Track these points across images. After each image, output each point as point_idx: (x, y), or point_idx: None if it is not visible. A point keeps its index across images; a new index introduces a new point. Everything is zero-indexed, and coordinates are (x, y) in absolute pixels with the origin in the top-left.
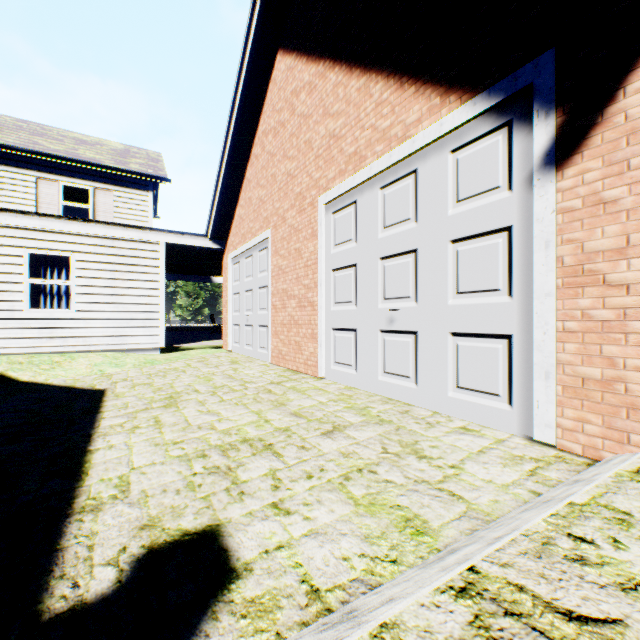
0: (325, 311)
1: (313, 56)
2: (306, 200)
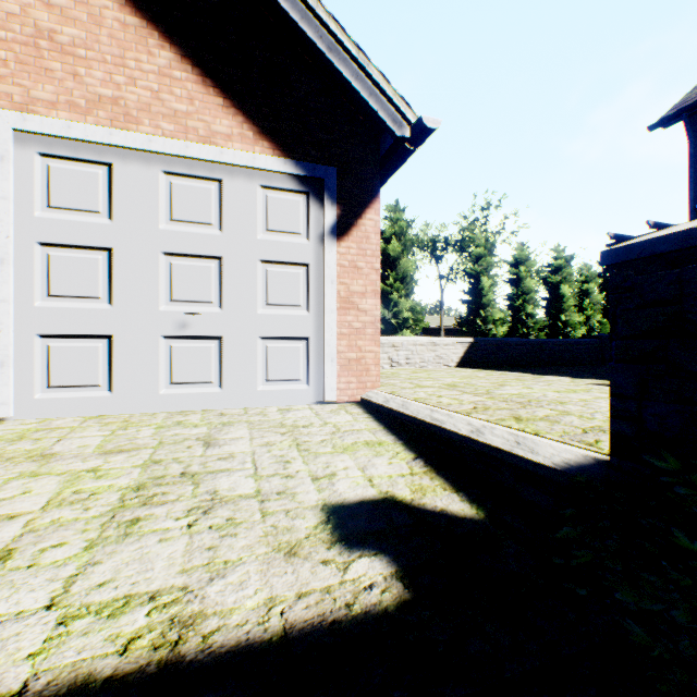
0: (14, 306)
1: None
2: None
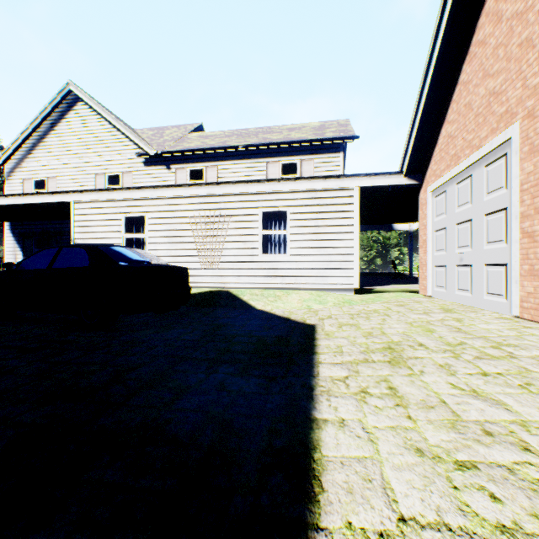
0: None
1: None
2: None
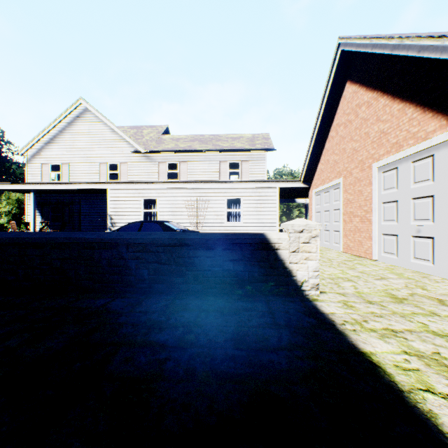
0: (377, 224)
1: (369, 88)
2: (365, 164)
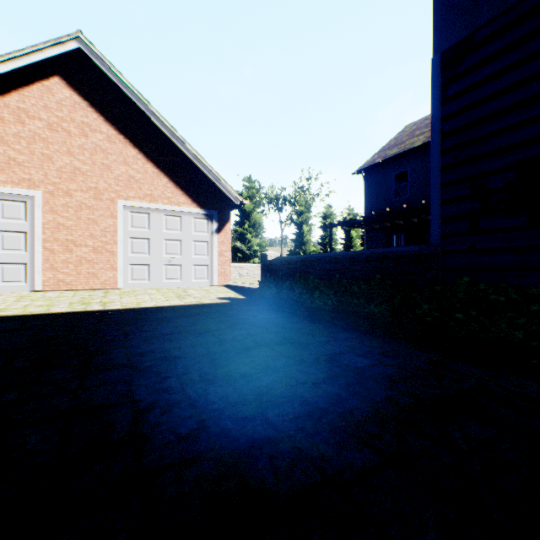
0: (124, 256)
1: (113, 125)
2: (105, 195)
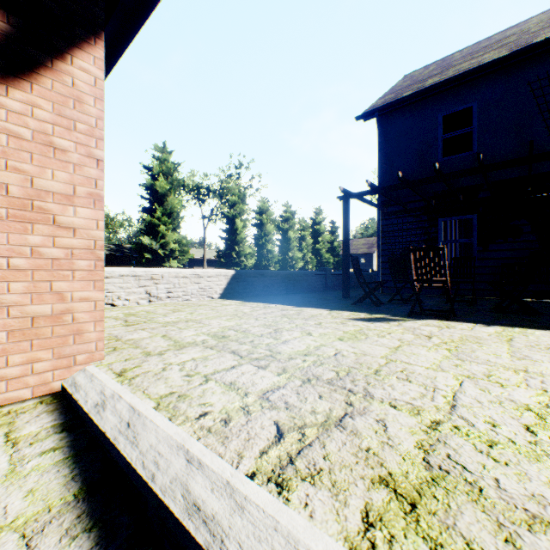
0: None
1: None
2: None
